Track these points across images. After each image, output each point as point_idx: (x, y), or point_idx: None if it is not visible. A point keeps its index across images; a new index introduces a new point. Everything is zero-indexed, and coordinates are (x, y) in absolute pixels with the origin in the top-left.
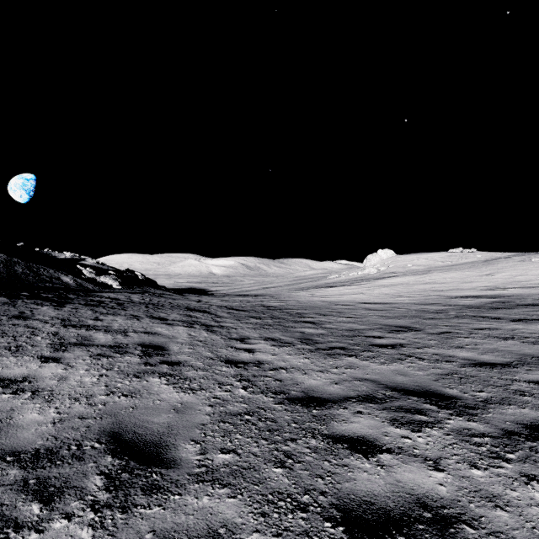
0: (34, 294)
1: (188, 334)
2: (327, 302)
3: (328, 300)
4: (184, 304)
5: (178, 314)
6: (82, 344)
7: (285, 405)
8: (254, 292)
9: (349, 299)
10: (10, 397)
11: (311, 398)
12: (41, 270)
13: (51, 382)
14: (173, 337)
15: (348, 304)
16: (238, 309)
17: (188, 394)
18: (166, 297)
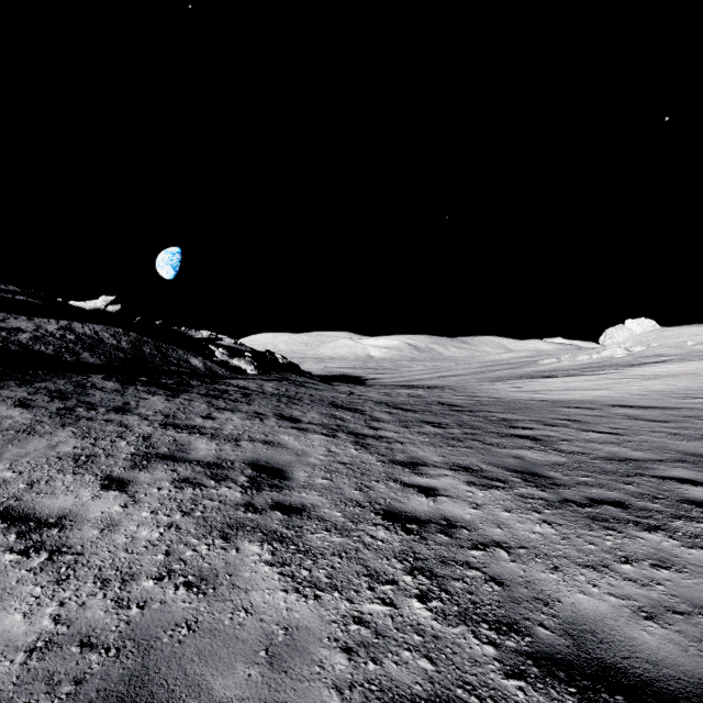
0: (153, 379)
1: (326, 449)
2: (548, 402)
3: (547, 398)
4: (328, 397)
5: (318, 413)
6: (172, 458)
7: (531, 686)
8: (427, 382)
9: (587, 398)
10: (13, 560)
11: (599, 669)
12: (170, 351)
13: (90, 533)
14: (302, 453)
15: (588, 407)
16: (405, 408)
17: (304, 600)
18: (308, 387)
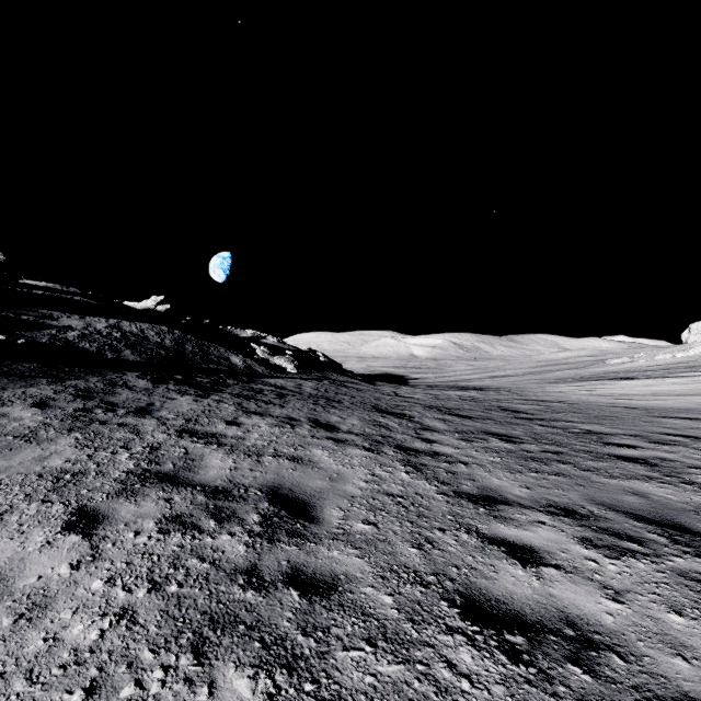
0: (188, 378)
1: (368, 472)
2: (638, 410)
3: (633, 404)
4: (371, 399)
5: (359, 419)
6: (173, 480)
7: None
8: (476, 383)
9: (688, 405)
10: None
11: None
12: (212, 349)
13: None
14: (338, 476)
15: (697, 417)
16: (460, 414)
17: None
18: (349, 387)
